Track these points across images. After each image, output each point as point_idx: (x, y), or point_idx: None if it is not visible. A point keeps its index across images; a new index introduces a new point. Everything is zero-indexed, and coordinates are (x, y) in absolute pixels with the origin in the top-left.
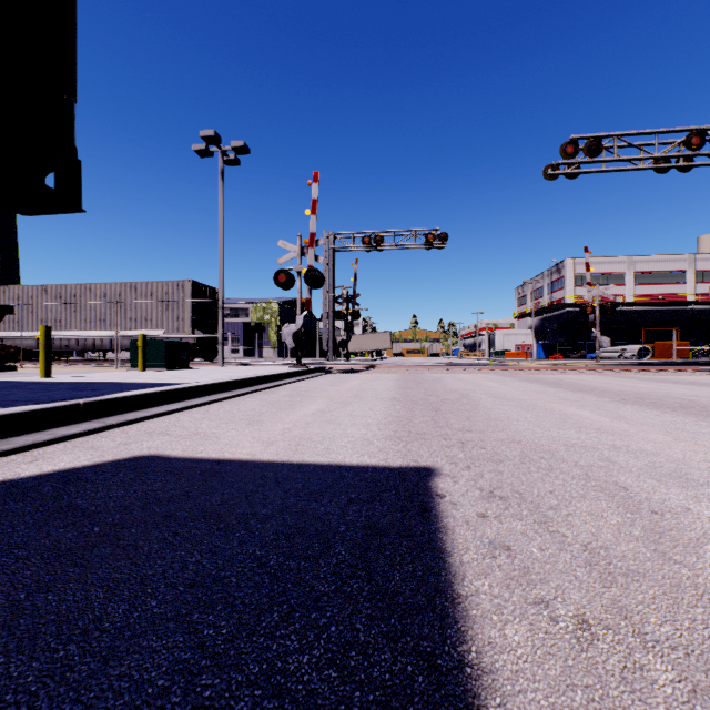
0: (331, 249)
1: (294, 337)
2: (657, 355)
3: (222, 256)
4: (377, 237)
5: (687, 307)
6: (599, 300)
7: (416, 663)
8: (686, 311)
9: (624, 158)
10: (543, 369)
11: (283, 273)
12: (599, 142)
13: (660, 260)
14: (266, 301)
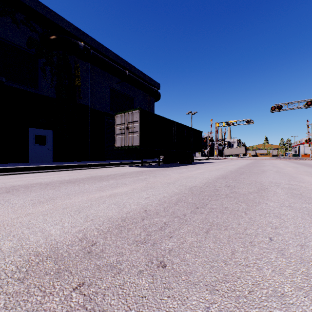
0: (217, 127)
1: (207, 152)
2: None
3: None
4: (230, 123)
5: None
6: None
7: (211, 162)
8: None
9: (289, 108)
10: (270, 159)
11: (205, 139)
12: (281, 106)
13: None
14: None
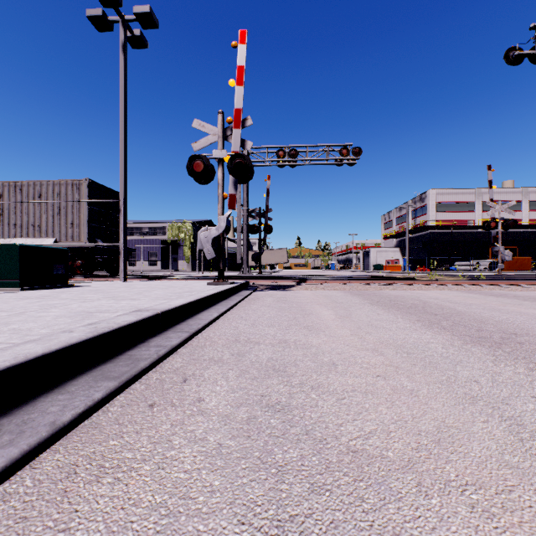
0: None
1: (214, 244)
2: (506, 268)
3: (123, 148)
4: (292, 151)
5: (522, 230)
6: (457, 223)
7: None
8: (521, 233)
9: None
10: (502, 284)
11: (199, 160)
12: None
13: (502, 192)
14: (181, 221)
